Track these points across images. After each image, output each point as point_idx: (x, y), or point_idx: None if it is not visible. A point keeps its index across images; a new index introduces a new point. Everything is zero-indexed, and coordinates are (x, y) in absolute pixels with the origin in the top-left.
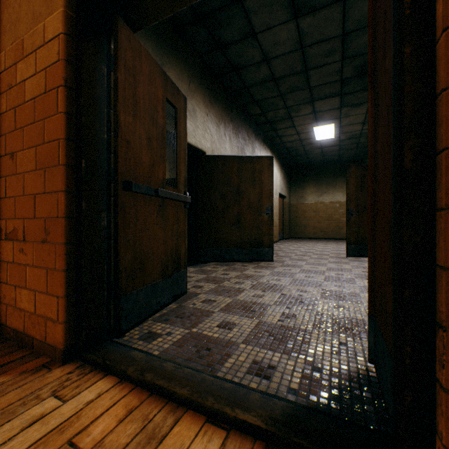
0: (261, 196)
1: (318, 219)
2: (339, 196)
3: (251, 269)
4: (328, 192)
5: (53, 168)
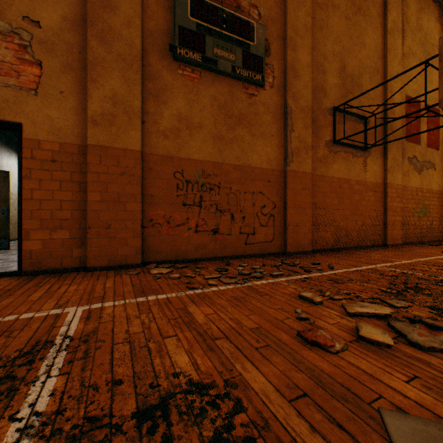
0: None
1: None
2: None
3: None
4: None
5: None
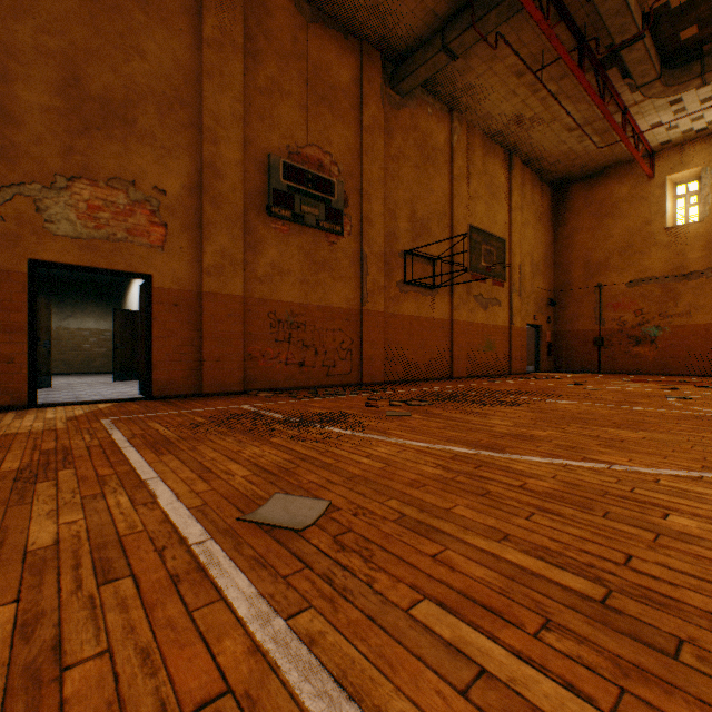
0: (40, 331)
1: (62, 350)
2: (91, 323)
3: (40, 393)
4: (77, 316)
5: (20, 333)
